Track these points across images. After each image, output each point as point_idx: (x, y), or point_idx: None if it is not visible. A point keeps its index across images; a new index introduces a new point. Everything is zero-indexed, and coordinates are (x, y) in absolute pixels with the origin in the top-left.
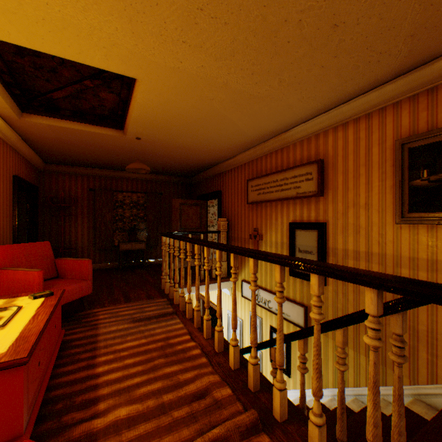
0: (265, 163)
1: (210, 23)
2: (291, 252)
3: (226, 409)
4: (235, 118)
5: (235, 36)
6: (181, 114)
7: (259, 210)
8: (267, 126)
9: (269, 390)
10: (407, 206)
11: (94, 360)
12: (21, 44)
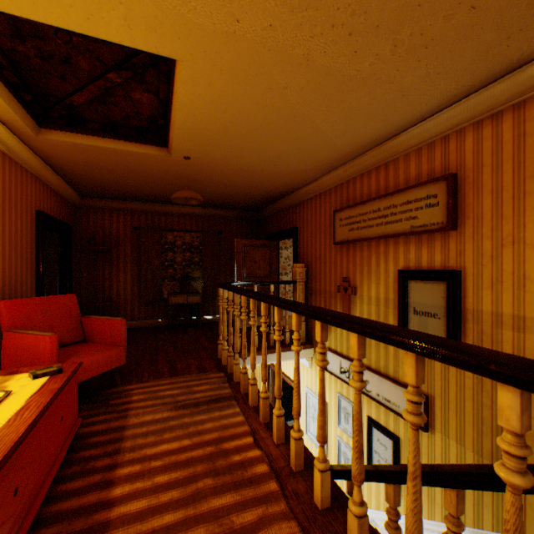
0: (360, 186)
1: None
2: (402, 313)
3: None
4: (318, 119)
5: None
6: (241, 117)
7: (351, 253)
8: (366, 129)
9: None
10: None
11: (112, 472)
12: (5, 9)
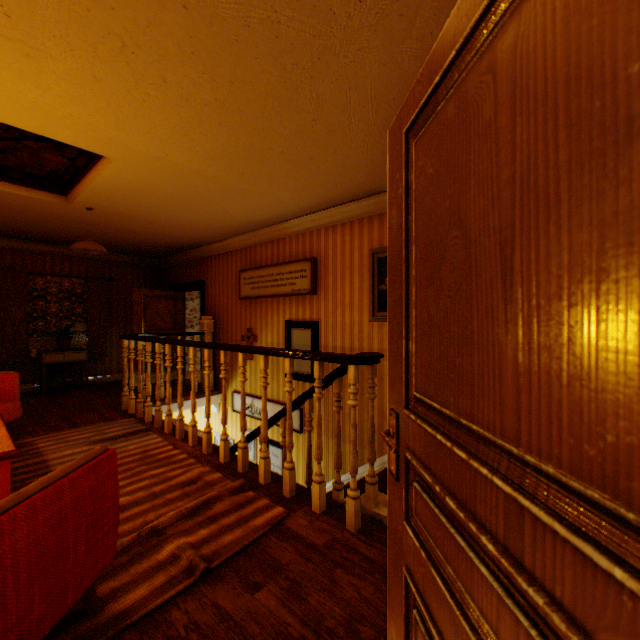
0: (261, 253)
1: (202, 137)
2: None
3: (217, 485)
4: (225, 205)
5: (226, 149)
6: (159, 194)
7: (254, 307)
8: (261, 215)
9: (257, 469)
10: (377, 307)
11: None
12: None
